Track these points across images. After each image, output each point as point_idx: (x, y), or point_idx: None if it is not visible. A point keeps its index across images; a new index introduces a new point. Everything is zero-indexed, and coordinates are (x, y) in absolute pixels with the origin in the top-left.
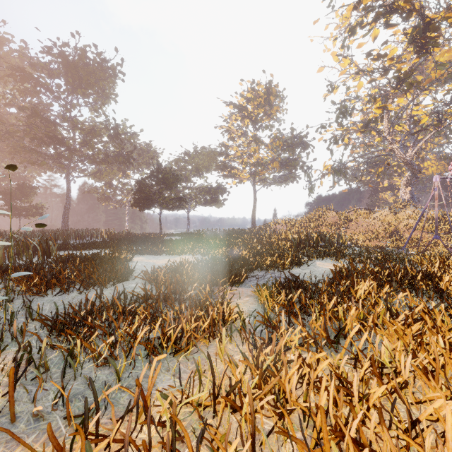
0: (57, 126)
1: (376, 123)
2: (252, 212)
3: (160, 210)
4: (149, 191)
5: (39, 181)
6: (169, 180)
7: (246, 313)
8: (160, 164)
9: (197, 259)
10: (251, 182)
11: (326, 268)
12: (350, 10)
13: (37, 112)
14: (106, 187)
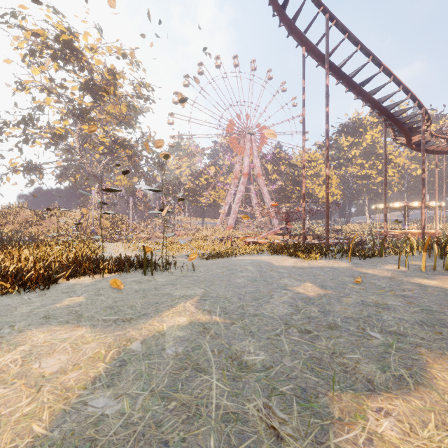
0: None
1: (62, 139)
2: None
3: None
4: None
5: None
6: None
7: None
8: None
9: None
10: None
11: None
12: (29, 34)
13: None
14: None
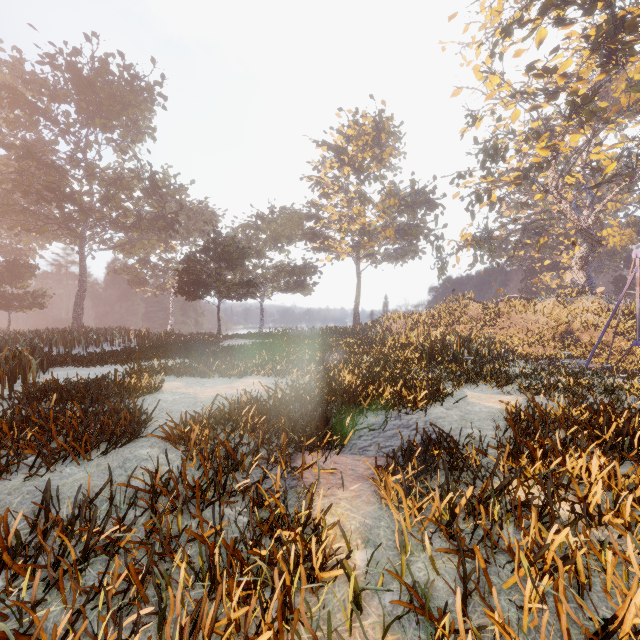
0: (62, 174)
1: (541, 171)
2: (355, 301)
3: (219, 299)
4: (201, 271)
5: (43, 257)
6: (232, 255)
7: (357, 536)
8: (219, 231)
9: (269, 386)
10: (353, 258)
11: (487, 406)
12: None
13: (32, 152)
14: (141, 265)
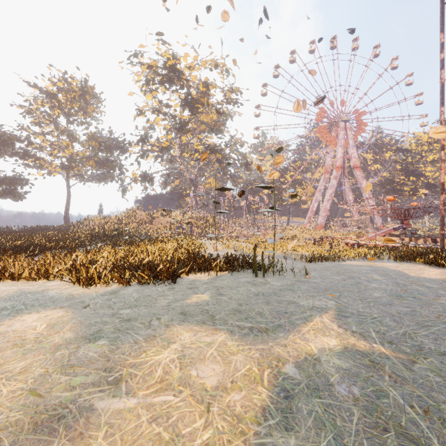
0: None
1: (167, 150)
2: (65, 208)
3: None
4: None
5: None
6: None
7: None
8: None
9: None
10: (65, 176)
11: None
12: (146, 67)
13: None
14: None
